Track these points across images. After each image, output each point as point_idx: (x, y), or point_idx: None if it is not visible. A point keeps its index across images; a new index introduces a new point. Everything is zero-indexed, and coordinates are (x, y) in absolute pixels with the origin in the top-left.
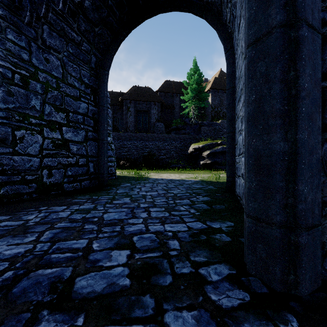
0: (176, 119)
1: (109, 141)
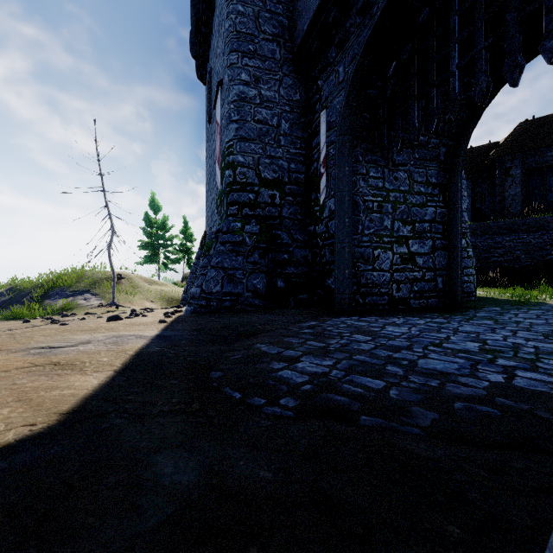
0: None
1: (464, 245)
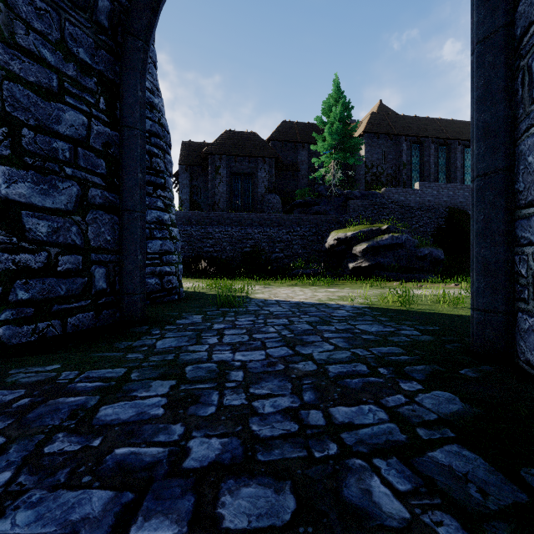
0: (301, 188)
1: (167, 221)
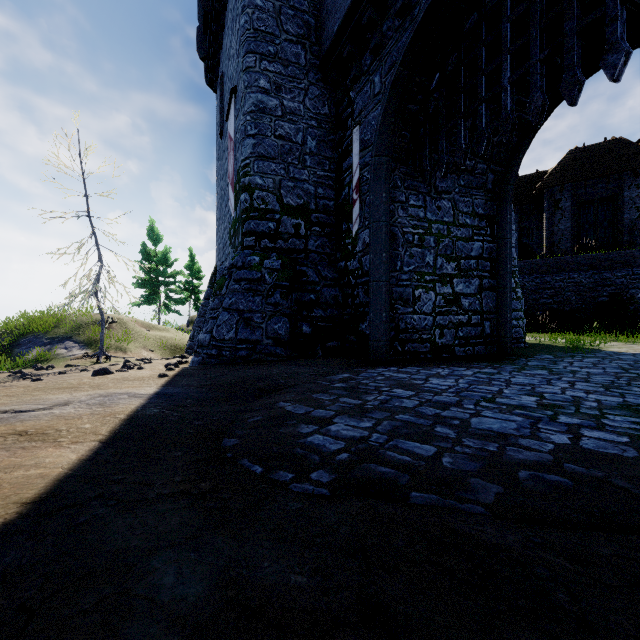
0: None
1: (513, 285)
